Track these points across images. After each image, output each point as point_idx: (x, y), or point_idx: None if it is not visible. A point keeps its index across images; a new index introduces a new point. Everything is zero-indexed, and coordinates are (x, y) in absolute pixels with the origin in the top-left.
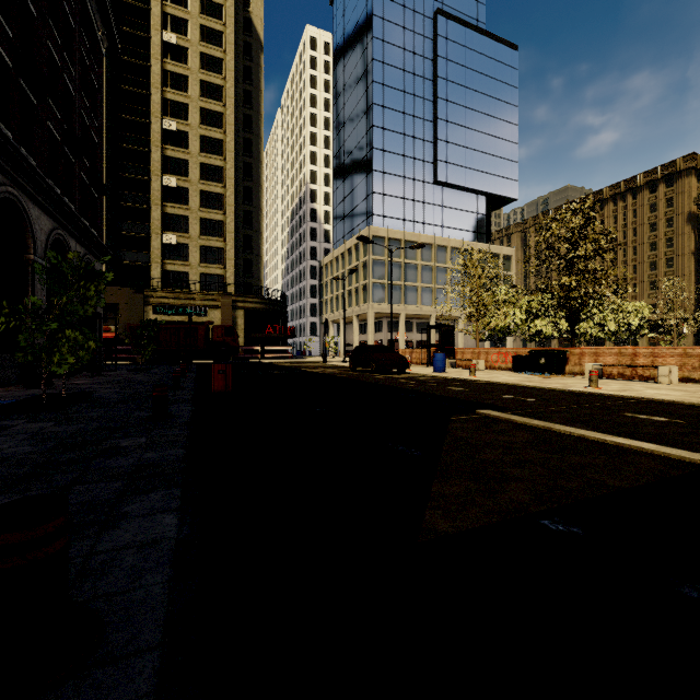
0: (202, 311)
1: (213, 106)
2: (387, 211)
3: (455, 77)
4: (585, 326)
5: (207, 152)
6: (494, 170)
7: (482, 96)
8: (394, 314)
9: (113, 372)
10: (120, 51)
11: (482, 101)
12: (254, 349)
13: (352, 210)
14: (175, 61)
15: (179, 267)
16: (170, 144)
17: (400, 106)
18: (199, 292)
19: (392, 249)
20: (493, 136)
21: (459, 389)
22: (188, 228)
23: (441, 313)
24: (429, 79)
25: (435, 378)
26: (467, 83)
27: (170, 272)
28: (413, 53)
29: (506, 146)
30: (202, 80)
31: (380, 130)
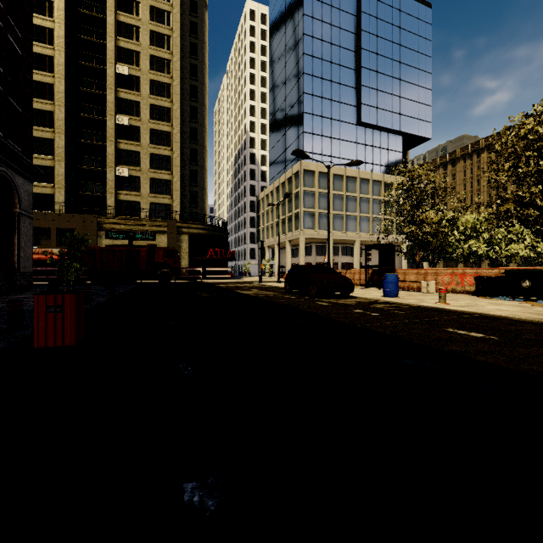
0: (151, 236)
1: (162, 54)
2: (316, 149)
3: (376, 30)
4: (516, 247)
5: (156, 95)
6: (411, 112)
7: (400, 48)
8: (322, 239)
9: (27, 294)
10: (79, 5)
11: (400, 51)
12: (197, 270)
13: (285, 150)
14: (128, 14)
15: (131, 197)
16: (123, 88)
17: (328, 56)
18: (147, 219)
19: (329, 165)
20: (410, 82)
21: (481, 337)
22: (139, 162)
23: (364, 238)
24: (353, 32)
25: (398, 307)
26: (387, 36)
27: (123, 202)
28: (339, 9)
29: (421, 91)
30: (152, 30)
31: (310, 77)
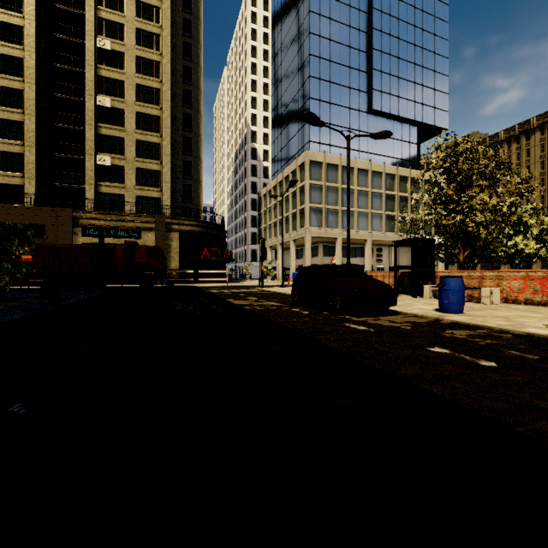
0: (135, 233)
1: (150, 27)
2: (324, 138)
3: (389, 9)
4: None
5: (143, 74)
6: (426, 100)
7: (415, 29)
8: (330, 238)
9: None
10: None
11: (415, 33)
12: (190, 273)
13: (289, 141)
14: None
15: (114, 189)
16: (104, 64)
17: (336, 36)
18: (132, 214)
19: (348, 136)
20: (425, 67)
21: None
22: (124, 149)
23: (376, 237)
24: (364, 11)
25: (498, 338)
26: (400, 15)
27: (104, 195)
28: None
29: (437, 77)
30: (138, 0)
31: (316, 59)
